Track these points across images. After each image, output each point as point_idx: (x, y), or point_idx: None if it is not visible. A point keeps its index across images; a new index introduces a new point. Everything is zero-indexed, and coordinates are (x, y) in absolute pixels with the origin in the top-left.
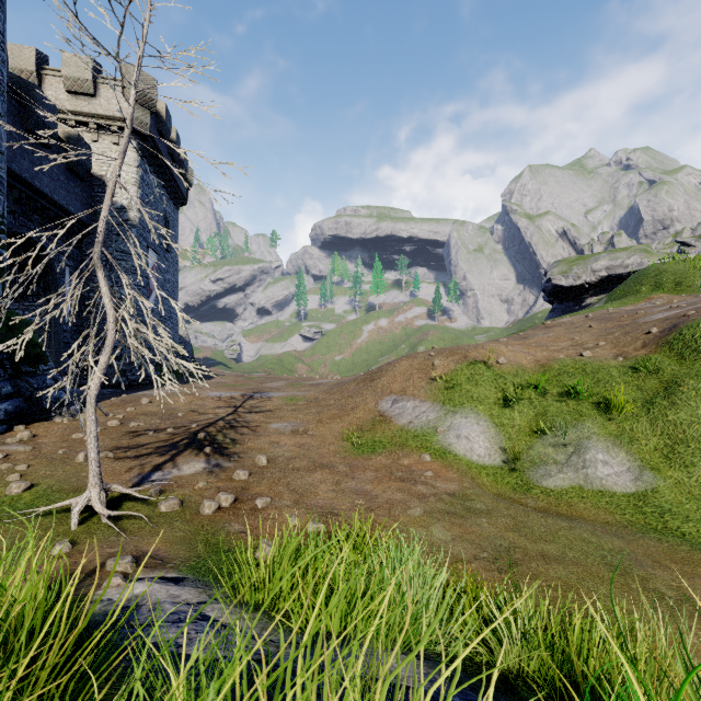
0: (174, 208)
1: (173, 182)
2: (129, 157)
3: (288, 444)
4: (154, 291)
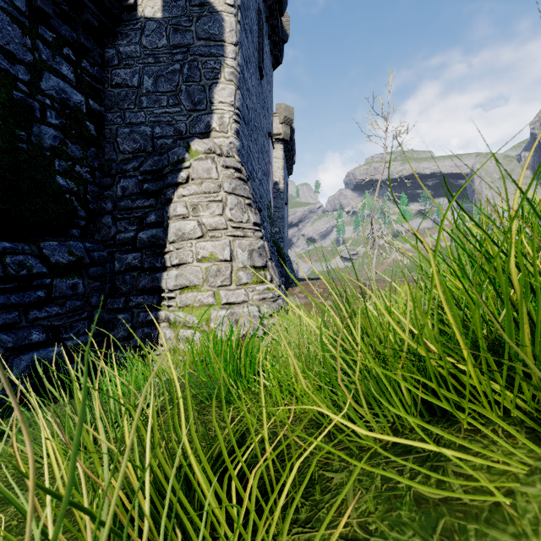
0: (287, 178)
1: (290, 162)
2: (279, 154)
3: None
4: (286, 228)
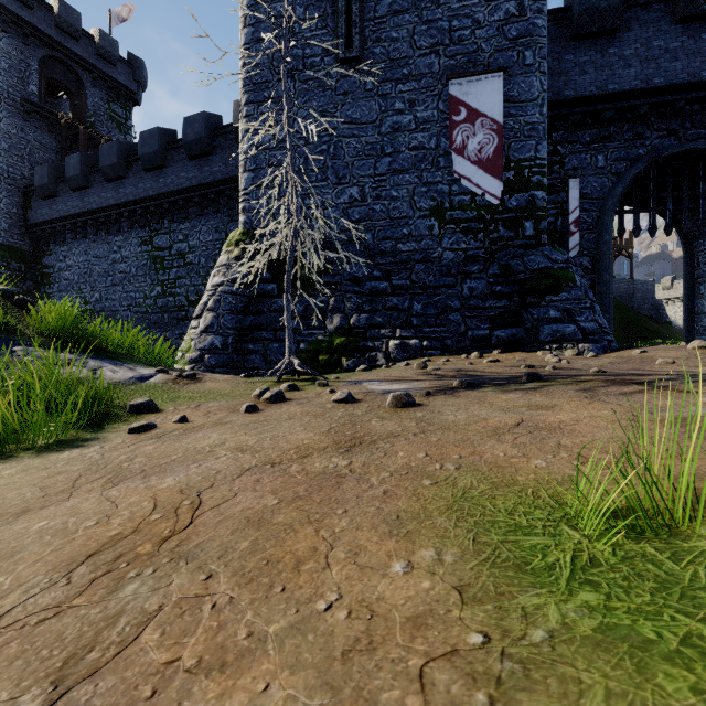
0: None
1: None
2: None
3: (539, 416)
4: None
